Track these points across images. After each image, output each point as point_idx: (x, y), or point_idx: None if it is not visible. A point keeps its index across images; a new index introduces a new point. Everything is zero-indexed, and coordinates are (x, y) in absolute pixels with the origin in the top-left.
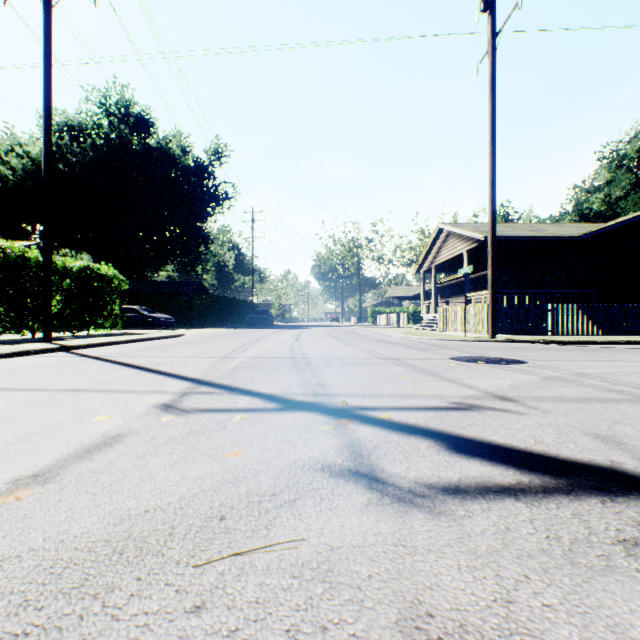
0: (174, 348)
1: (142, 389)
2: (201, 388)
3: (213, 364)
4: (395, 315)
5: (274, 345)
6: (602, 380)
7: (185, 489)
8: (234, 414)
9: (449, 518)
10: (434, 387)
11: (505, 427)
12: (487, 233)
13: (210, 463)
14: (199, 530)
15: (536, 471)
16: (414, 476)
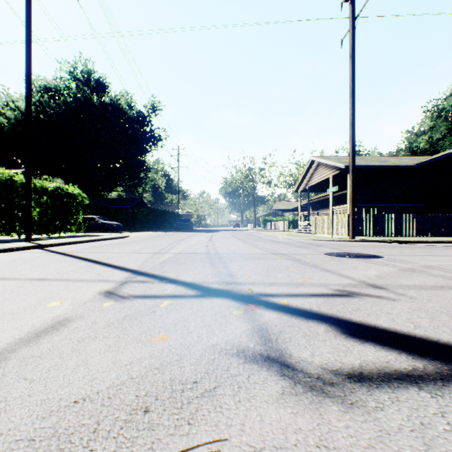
0: (120, 246)
1: (92, 278)
2: (137, 277)
3: (148, 258)
4: (280, 222)
5: (194, 244)
6: (446, 271)
7: (115, 376)
8: (162, 300)
9: (363, 411)
10: (318, 277)
11: (384, 312)
12: (347, 163)
13: (139, 347)
14: (123, 426)
15: (426, 356)
16: (319, 362)
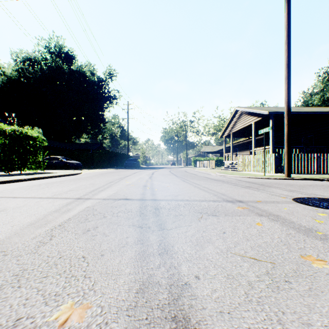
0: (54, 185)
1: None
2: None
3: (51, 211)
4: (207, 161)
5: (132, 182)
6: None
7: None
8: None
9: None
10: None
11: None
12: (269, 110)
13: None
14: None
15: None
16: None
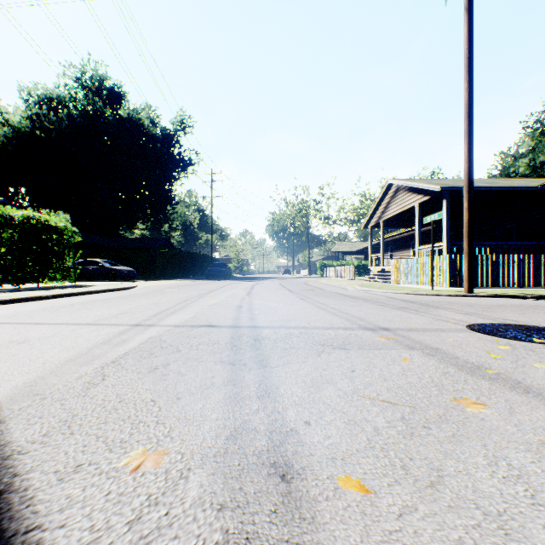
0: (95, 306)
1: None
2: None
3: (98, 343)
4: (343, 268)
5: (220, 301)
6: None
7: None
8: None
9: None
10: None
11: None
12: (442, 184)
13: None
14: None
15: None
16: None
